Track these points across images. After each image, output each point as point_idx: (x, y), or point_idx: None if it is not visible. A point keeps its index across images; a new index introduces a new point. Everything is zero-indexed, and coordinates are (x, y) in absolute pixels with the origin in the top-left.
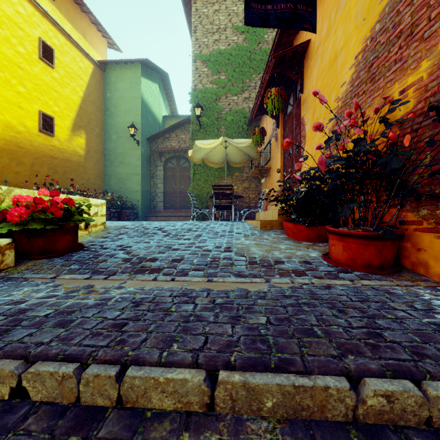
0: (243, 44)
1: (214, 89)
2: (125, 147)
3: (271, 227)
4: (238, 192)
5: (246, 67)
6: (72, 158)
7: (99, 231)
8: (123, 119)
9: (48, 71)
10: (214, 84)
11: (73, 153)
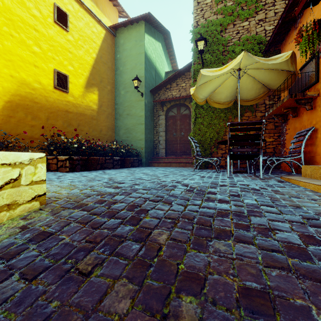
0: None
1: (218, 20)
2: (131, 100)
3: None
4: None
5: None
6: (86, 112)
7: (18, 217)
8: (129, 75)
9: (63, 34)
10: (218, 15)
11: (86, 108)
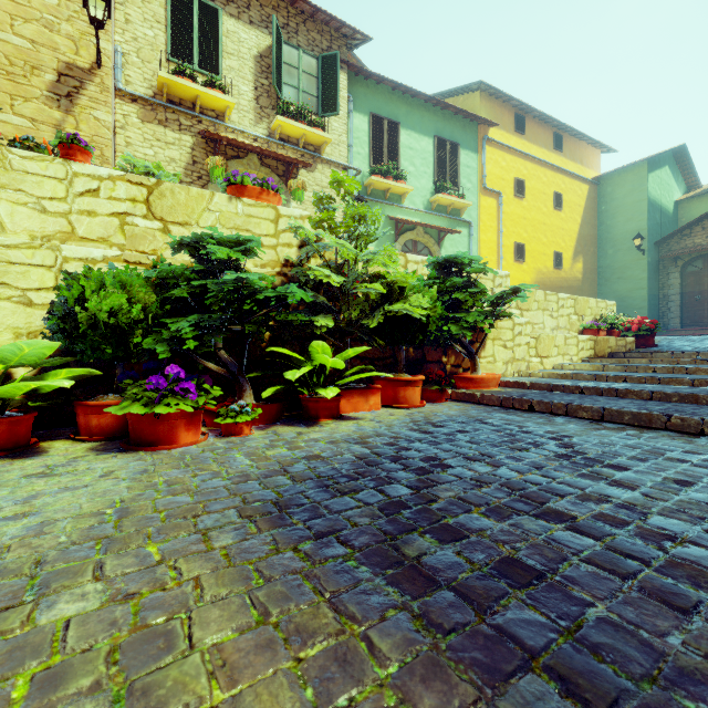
0: None
1: None
2: (624, 260)
3: None
4: None
5: None
6: (573, 284)
7: None
8: (622, 230)
9: (558, 216)
10: None
11: (573, 280)
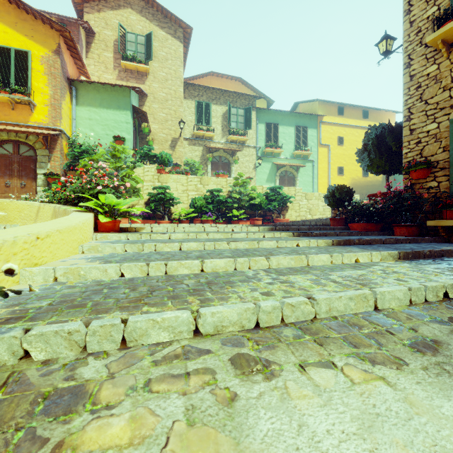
0: None
1: None
2: None
3: None
4: None
5: None
6: (375, 184)
7: None
8: None
9: None
10: None
11: (376, 181)
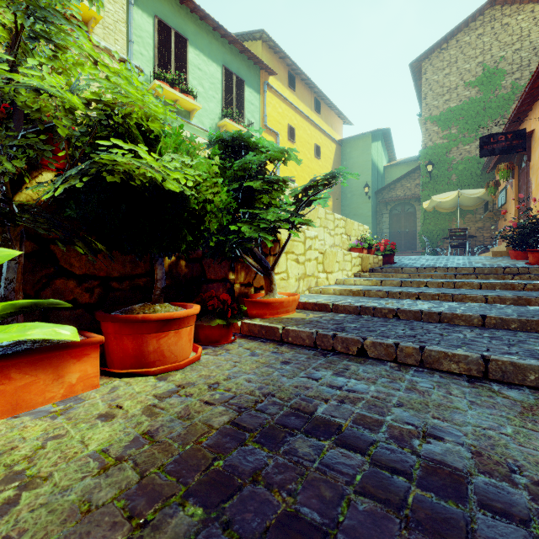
0: (476, 96)
1: (444, 144)
2: (358, 202)
3: (500, 256)
4: (470, 232)
5: (479, 116)
6: None
7: None
8: (356, 181)
9: (317, 163)
10: (444, 140)
11: None
